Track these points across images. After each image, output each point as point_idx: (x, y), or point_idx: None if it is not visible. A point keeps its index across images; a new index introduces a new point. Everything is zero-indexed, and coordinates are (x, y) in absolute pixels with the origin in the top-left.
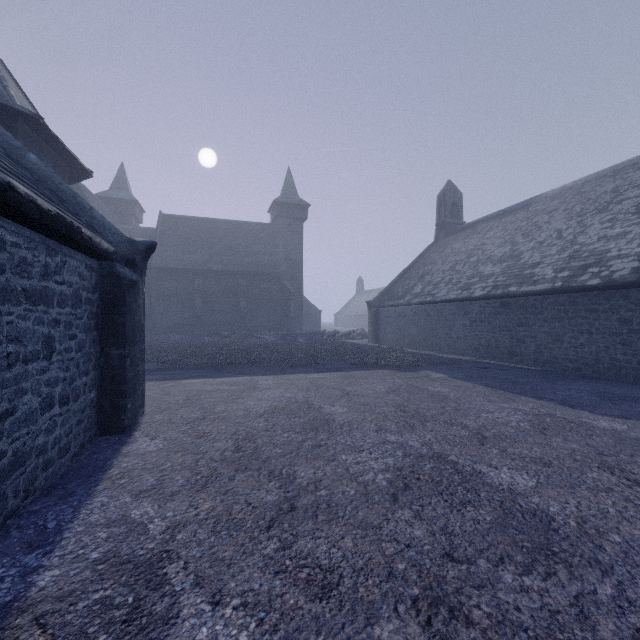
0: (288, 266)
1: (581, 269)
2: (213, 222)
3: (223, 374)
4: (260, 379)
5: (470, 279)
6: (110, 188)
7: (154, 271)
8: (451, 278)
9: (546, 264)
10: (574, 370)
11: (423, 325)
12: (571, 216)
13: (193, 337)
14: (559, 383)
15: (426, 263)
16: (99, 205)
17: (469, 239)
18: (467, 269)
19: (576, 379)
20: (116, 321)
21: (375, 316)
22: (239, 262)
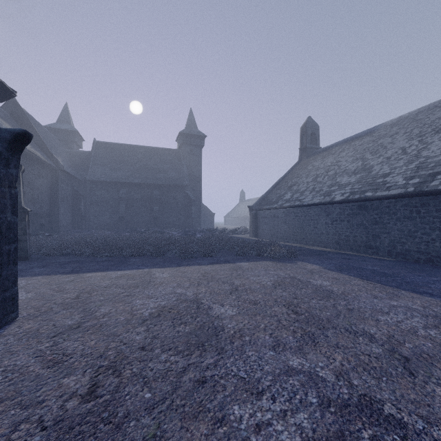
0: (190, 180)
1: (430, 176)
2: (134, 147)
3: (126, 266)
4: (157, 272)
5: (330, 187)
6: (57, 121)
7: (89, 183)
8: (314, 187)
9: (396, 174)
10: (426, 261)
11: (292, 223)
12: (411, 137)
13: (117, 233)
14: (422, 274)
15: (293, 177)
16: (45, 132)
17: (326, 158)
18: (327, 180)
19: (433, 270)
20: None
21: (255, 217)
22: (153, 177)
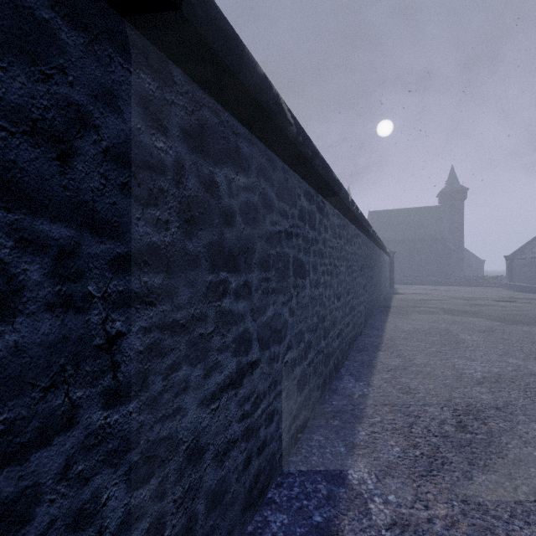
0: (451, 232)
1: None
2: (398, 211)
3: (410, 285)
4: (423, 286)
5: None
6: None
7: None
8: None
9: None
10: None
11: (533, 270)
12: None
13: None
14: None
15: None
16: None
17: None
18: None
19: None
20: (391, 268)
21: (509, 265)
22: (415, 234)
